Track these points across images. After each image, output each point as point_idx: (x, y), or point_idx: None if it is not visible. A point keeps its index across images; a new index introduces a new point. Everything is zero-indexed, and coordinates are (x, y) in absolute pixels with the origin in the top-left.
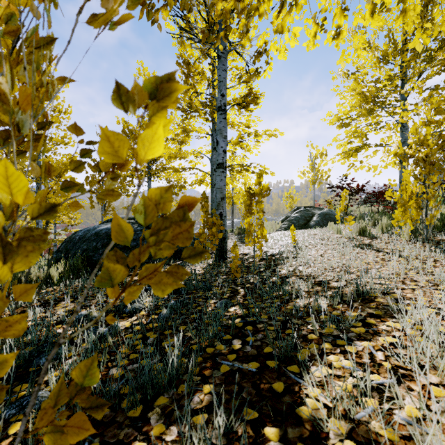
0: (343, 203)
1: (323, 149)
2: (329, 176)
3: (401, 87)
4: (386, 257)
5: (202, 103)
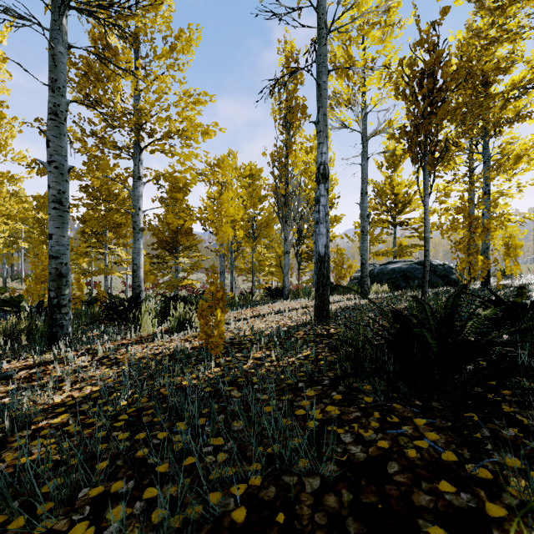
0: None
1: None
2: None
3: None
4: None
5: (464, 176)
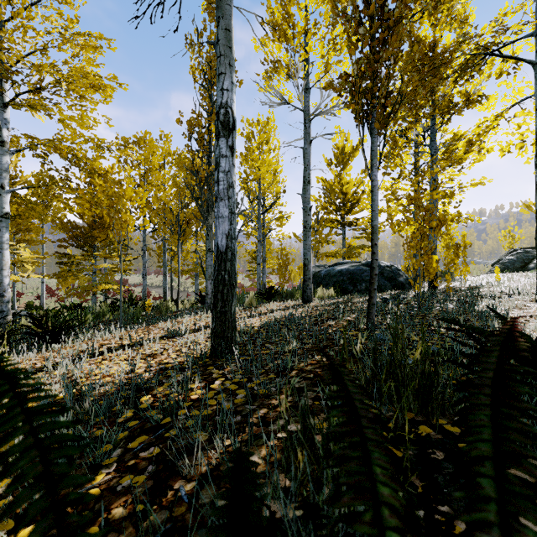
0: None
1: None
2: None
3: None
4: None
5: (410, 173)
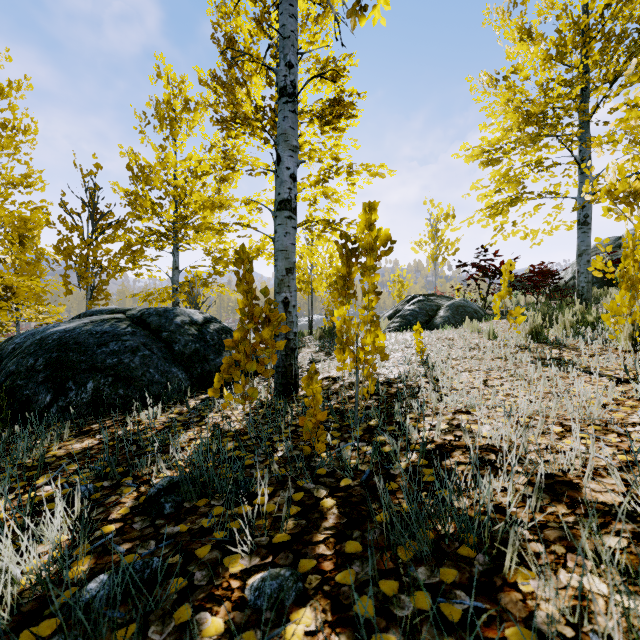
0: (505, 284)
1: (449, 207)
2: (457, 249)
3: (580, 103)
4: (635, 391)
5: (256, 105)
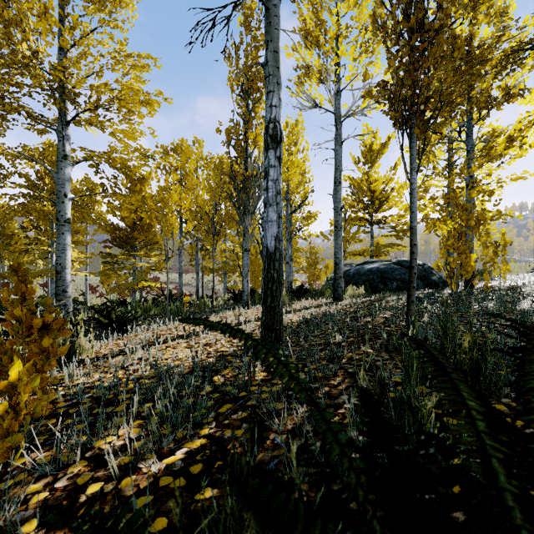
0: None
1: None
2: None
3: None
4: None
5: (444, 169)
